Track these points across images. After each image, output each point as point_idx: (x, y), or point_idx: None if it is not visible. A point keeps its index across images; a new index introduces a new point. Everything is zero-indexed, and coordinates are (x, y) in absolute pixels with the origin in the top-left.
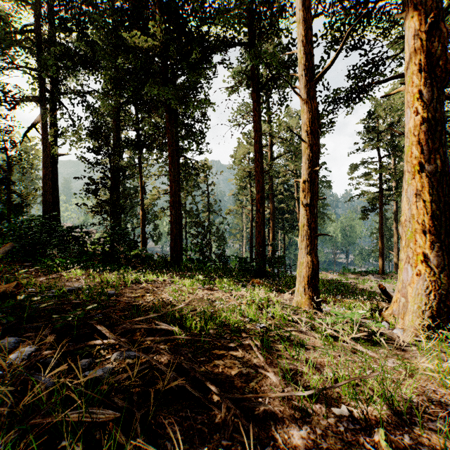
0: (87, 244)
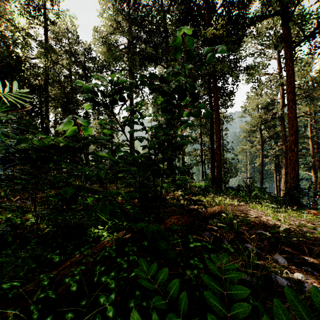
0: None
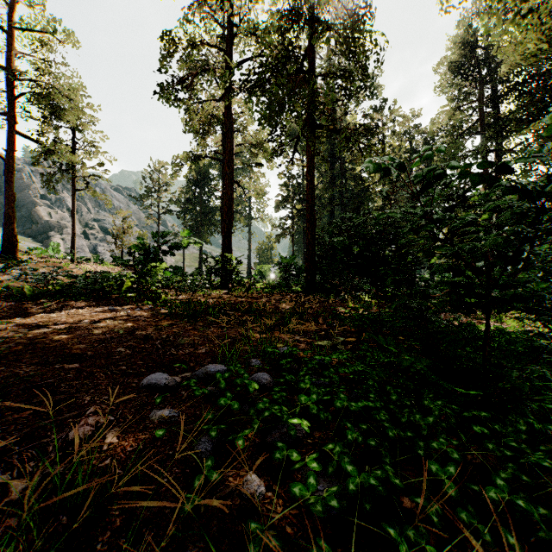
0: None
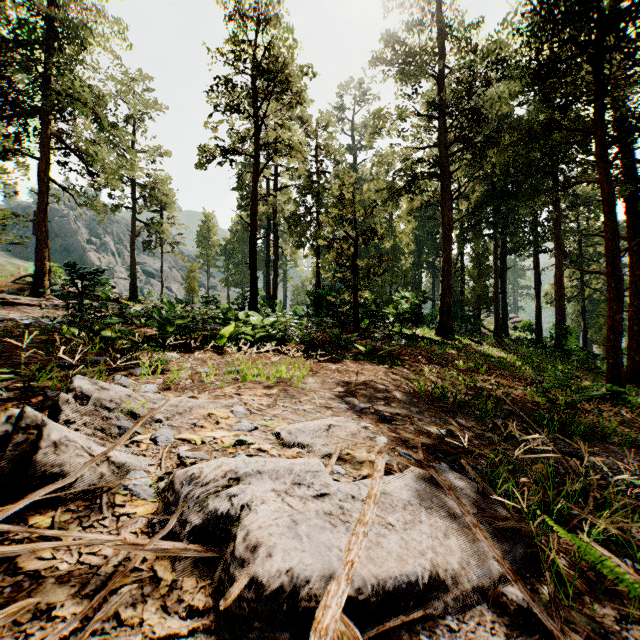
0: None
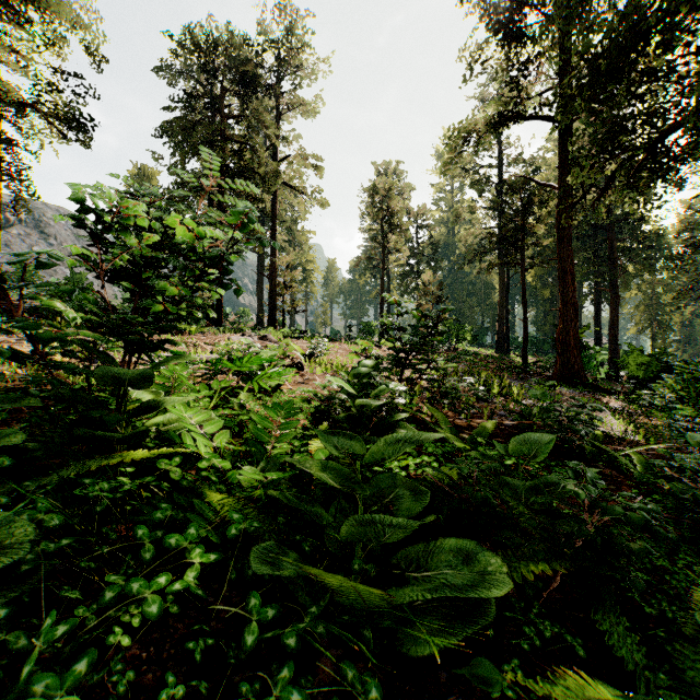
0: None
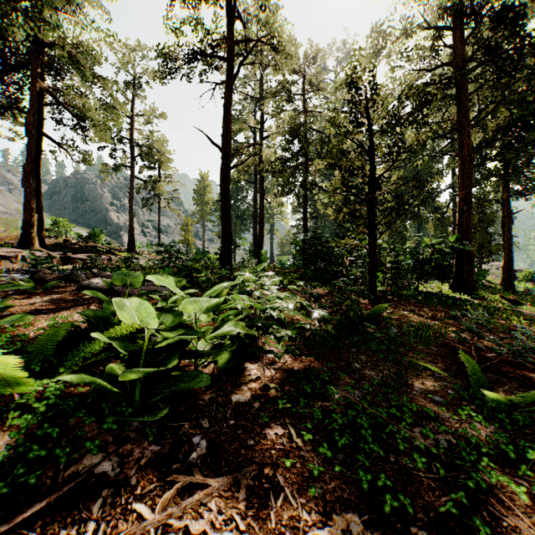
0: (494, 279)
